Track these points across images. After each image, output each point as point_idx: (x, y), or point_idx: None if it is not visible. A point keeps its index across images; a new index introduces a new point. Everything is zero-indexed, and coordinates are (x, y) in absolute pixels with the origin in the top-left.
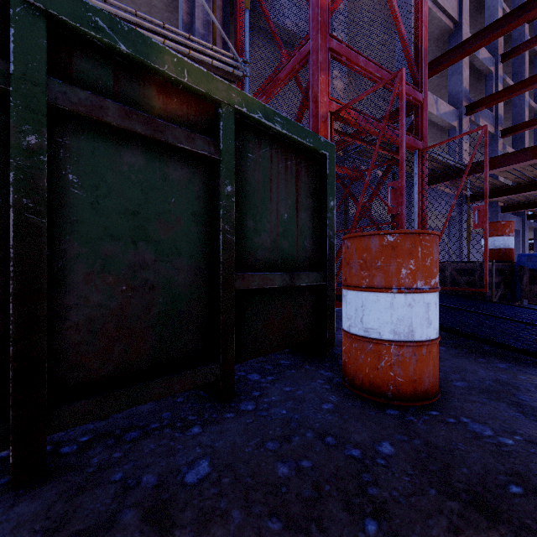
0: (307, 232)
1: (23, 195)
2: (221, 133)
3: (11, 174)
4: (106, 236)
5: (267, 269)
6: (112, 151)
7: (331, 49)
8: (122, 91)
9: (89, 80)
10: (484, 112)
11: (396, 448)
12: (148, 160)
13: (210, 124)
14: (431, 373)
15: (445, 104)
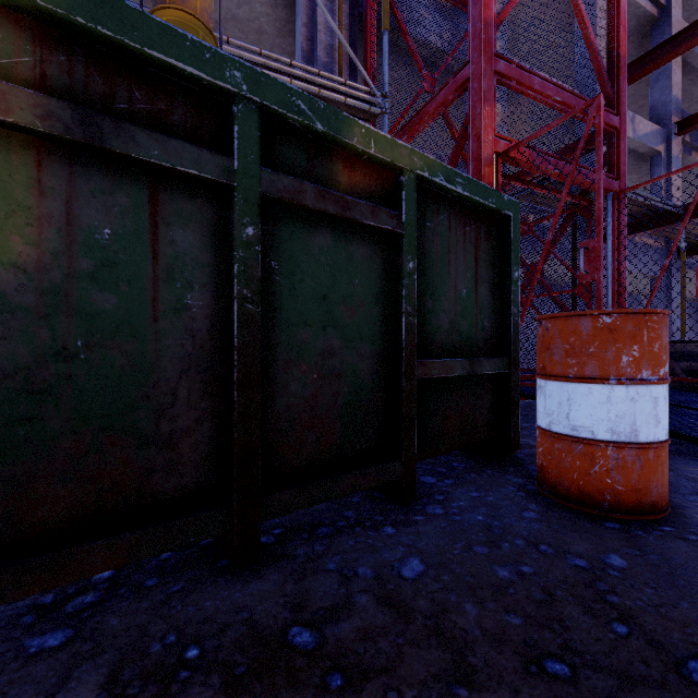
0: (487, 309)
1: (243, 286)
2: (403, 204)
3: (235, 266)
4: (301, 322)
5: (445, 355)
6: (306, 234)
7: (498, 73)
8: (314, 170)
9: (287, 164)
10: None
11: (628, 561)
12: (335, 240)
13: (390, 194)
14: (660, 482)
15: (645, 122)
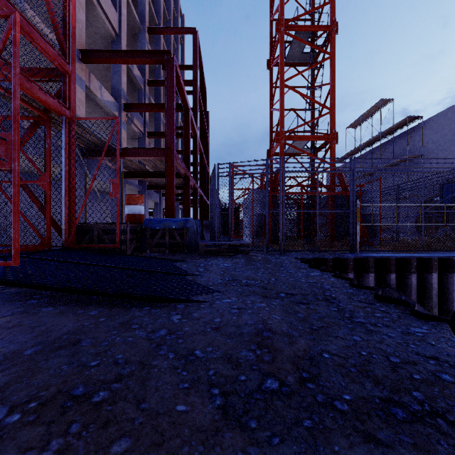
0: None
1: None
2: None
3: None
4: None
5: None
6: None
7: None
8: None
9: None
10: (137, 115)
11: None
12: None
13: None
14: None
15: (108, 94)
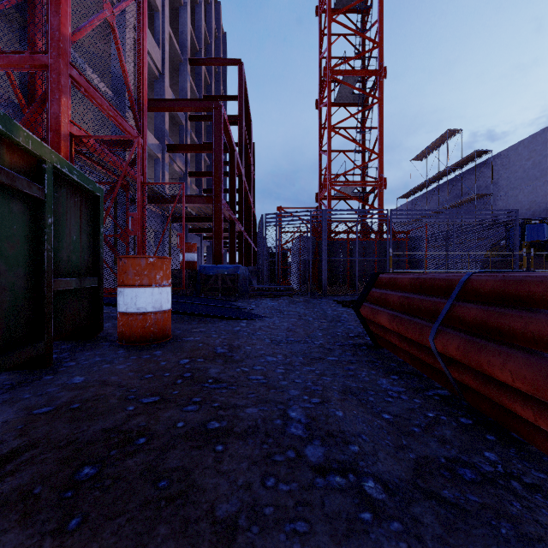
0: (86, 249)
1: None
2: (46, 182)
3: None
4: None
5: (65, 276)
6: None
7: (72, 77)
8: None
9: None
10: (179, 154)
11: (162, 351)
12: (2, 199)
13: (34, 172)
14: (169, 325)
15: (152, 137)
